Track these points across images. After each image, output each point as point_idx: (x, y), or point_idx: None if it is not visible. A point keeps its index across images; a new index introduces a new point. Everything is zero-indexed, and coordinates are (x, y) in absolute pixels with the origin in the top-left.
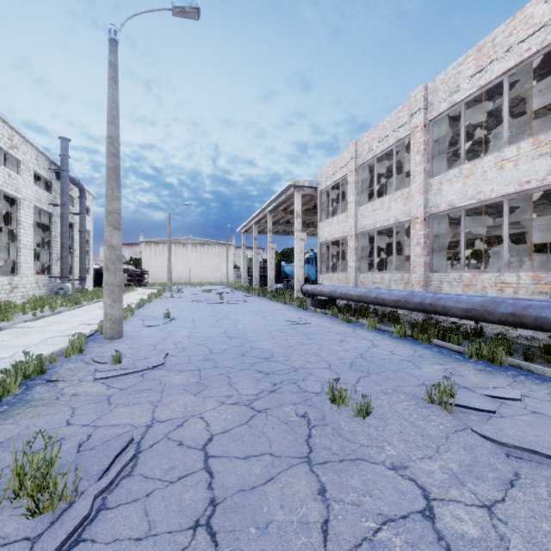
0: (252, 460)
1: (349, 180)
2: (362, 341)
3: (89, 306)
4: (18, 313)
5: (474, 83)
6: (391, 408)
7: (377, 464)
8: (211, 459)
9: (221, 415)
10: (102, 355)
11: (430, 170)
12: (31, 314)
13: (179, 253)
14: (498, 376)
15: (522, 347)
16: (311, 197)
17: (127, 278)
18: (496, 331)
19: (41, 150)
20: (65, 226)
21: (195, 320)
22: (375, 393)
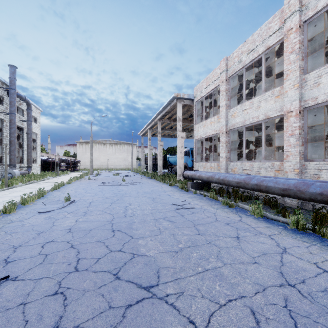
0: None
1: (221, 89)
2: (262, 238)
3: (19, 188)
4: None
5: None
6: None
7: None
8: None
9: None
10: None
11: (305, 67)
12: None
13: (101, 149)
14: None
15: None
16: (188, 108)
17: (65, 165)
18: None
19: None
20: (12, 129)
21: (91, 203)
22: None
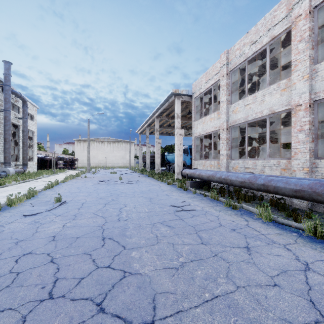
0: None
1: (221, 83)
2: (276, 249)
3: (11, 187)
4: None
5: None
6: None
7: None
8: None
9: None
10: None
11: (315, 57)
12: None
13: (99, 147)
14: None
15: None
16: (187, 104)
17: (63, 163)
18: None
19: None
20: (7, 126)
21: (83, 205)
22: None
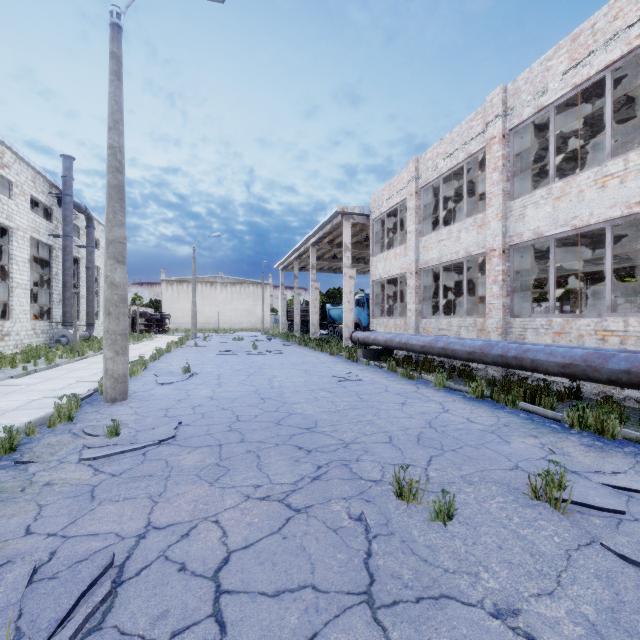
0: (286, 598)
1: (409, 205)
2: (429, 404)
3: (95, 358)
4: (6, 367)
5: (568, 81)
6: (481, 507)
7: (473, 606)
8: (224, 597)
9: (245, 517)
10: (98, 423)
11: (511, 191)
12: (21, 368)
13: (206, 294)
14: (613, 455)
15: (632, 412)
16: (362, 227)
17: (145, 323)
18: (596, 390)
19: (39, 170)
20: (68, 262)
21: (220, 376)
22: (456, 482)
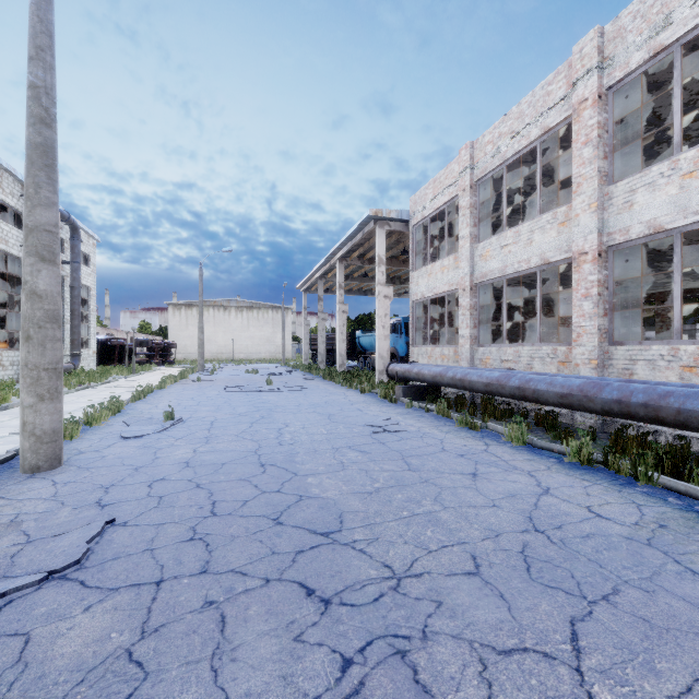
0: None
1: (461, 203)
2: (514, 475)
3: (65, 397)
4: None
5: None
6: None
7: None
8: None
9: None
10: None
11: (609, 173)
12: None
13: (219, 320)
14: None
15: None
16: (399, 237)
17: (146, 353)
18: None
19: (6, 166)
20: None
21: (214, 424)
22: None
